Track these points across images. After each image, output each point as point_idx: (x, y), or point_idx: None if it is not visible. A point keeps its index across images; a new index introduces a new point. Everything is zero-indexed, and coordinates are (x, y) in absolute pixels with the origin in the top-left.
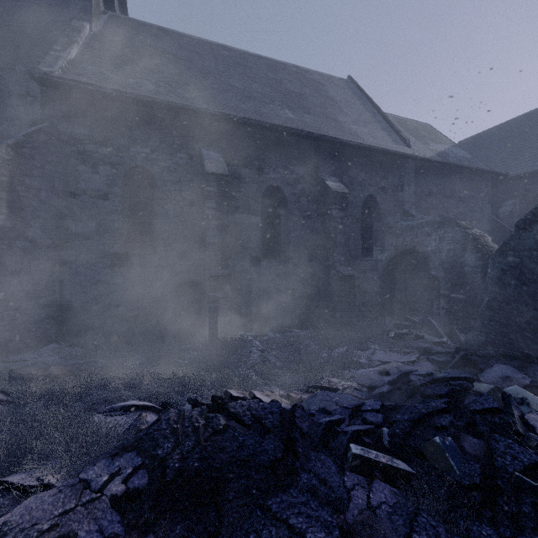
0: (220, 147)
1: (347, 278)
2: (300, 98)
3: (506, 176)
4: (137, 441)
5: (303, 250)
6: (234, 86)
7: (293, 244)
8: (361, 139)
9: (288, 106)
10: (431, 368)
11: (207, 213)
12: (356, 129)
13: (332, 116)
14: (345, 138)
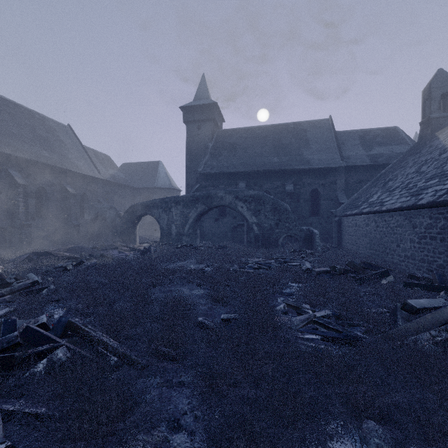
0: (16, 168)
1: (77, 226)
2: (48, 142)
3: (137, 188)
4: (57, 249)
5: (55, 214)
6: (13, 132)
7: (51, 211)
8: (80, 170)
9: (44, 148)
10: None
11: (19, 199)
12: (77, 163)
13: (65, 155)
14: (74, 169)
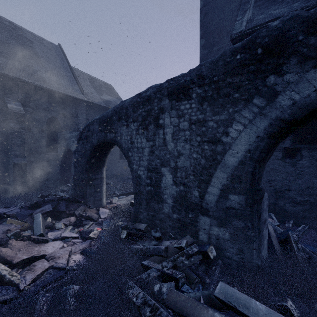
0: None
1: (20, 165)
2: (2, 45)
3: None
4: None
5: None
6: None
7: None
8: (46, 83)
9: None
10: (16, 211)
11: None
12: (46, 76)
13: (28, 64)
14: (30, 80)
